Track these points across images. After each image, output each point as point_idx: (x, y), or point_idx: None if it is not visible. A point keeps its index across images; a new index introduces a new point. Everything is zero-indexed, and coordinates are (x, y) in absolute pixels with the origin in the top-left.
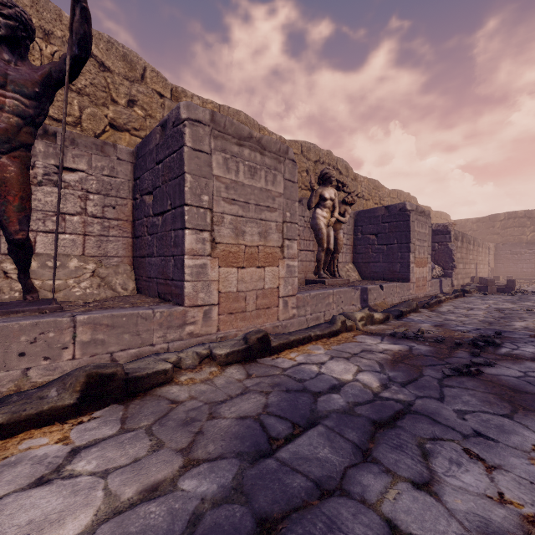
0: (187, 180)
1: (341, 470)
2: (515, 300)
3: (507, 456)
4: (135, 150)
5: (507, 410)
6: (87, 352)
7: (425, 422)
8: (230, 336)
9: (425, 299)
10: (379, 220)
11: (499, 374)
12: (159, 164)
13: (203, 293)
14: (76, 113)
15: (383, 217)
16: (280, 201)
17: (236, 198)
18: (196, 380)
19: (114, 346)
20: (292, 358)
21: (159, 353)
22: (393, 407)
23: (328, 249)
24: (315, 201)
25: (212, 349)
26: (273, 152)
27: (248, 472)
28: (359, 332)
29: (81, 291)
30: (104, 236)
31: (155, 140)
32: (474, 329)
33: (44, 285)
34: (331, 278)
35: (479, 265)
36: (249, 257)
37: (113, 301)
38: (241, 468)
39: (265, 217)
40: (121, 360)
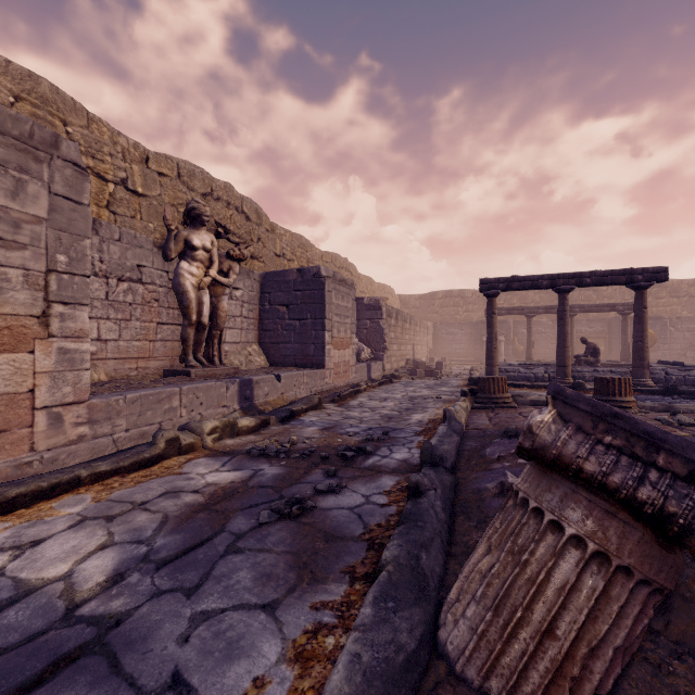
0: None
1: None
2: (435, 385)
3: None
4: None
5: (286, 588)
6: None
7: (86, 681)
8: None
9: (345, 389)
10: (290, 286)
11: (334, 506)
12: None
13: None
14: None
15: (295, 283)
16: (38, 232)
17: None
18: None
19: None
20: None
21: None
22: (62, 647)
23: (199, 323)
24: (177, 248)
25: None
26: (15, 137)
27: None
28: (205, 452)
29: None
30: None
31: None
32: (365, 430)
33: None
34: (207, 367)
35: (417, 346)
36: None
37: None
38: None
39: None
40: None
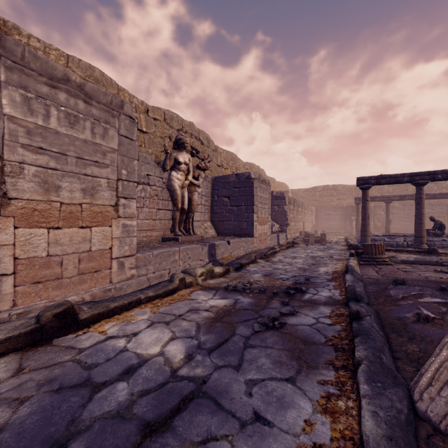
0: None
1: None
2: (324, 249)
3: None
4: None
5: (294, 370)
6: None
7: (206, 411)
8: (35, 310)
9: (265, 251)
10: (231, 185)
11: (298, 323)
12: None
13: None
14: None
15: (234, 183)
16: (113, 157)
17: (45, 147)
18: None
19: None
20: (104, 330)
21: None
22: (182, 391)
23: (182, 209)
24: (170, 163)
25: None
26: (104, 104)
27: None
28: (198, 287)
29: None
30: None
31: None
32: (292, 277)
33: None
34: (186, 235)
35: (305, 223)
36: (68, 216)
37: None
38: None
39: (92, 173)
40: None
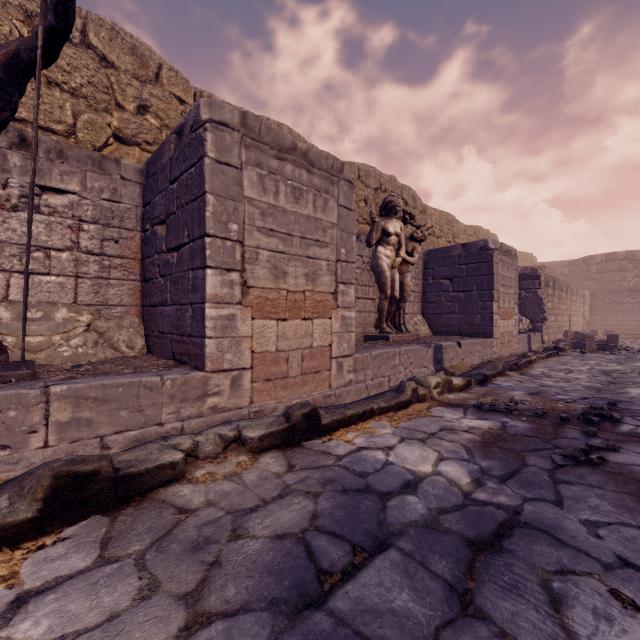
0: (209, 203)
1: (430, 632)
2: (621, 360)
3: None
4: (144, 168)
5: None
6: (66, 436)
7: (544, 542)
8: (267, 410)
9: (512, 359)
10: (454, 261)
11: (629, 462)
12: (173, 183)
13: (231, 354)
14: (69, 119)
15: (459, 258)
16: (333, 234)
17: (275, 228)
18: (217, 476)
19: (105, 427)
20: (349, 440)
21: (168, 436)
22: (494, 517)
23: (392, 297)
24: (376, 236)
25: (242, 430)
26: (324, 170)
27: (286, 639)
28: (435, 402)
29: (71, 350)
30: (104, 278)
31: (168, 153)
32: (580, 398)
33: (20, 343)
34: (396, 333)
35: (573, 317)
36: (292, 306)
37: (112, 364)
38: (274, 631)
39: (313, 254)
40: (116, 446)
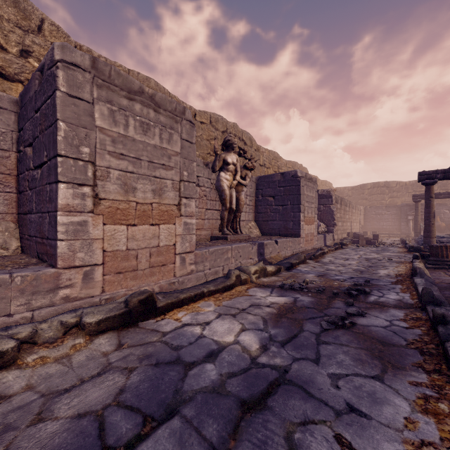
0: (61, 129)
1: None
2: (379, 251)
3: (381, 441)
4: (19, 99)
5: (378, 369)
6: None
7: (297, 397)
8: (118, 296)
9: (313, 251)
10: (276, 184)
11: (369, 324)
12: (37, 112)
13: (83, 253)
14: None
15: (279, 182)
16: (177, 160)
17: (125, 153)
18: (48, 359)
19: None
20: (178, 318)
21: (10, 326)
22: (267, 377)
23: (230, 208)
24: (219, 164)
25: (83, 317)
26: (169, 111)
27: None
28: (253, 284)
29: None
30: None
31: (34, 87)
32: (349, 278)
33: None
34: (234, 235)
35: (353, 223)
36: (142, 215)
37: None
38: None
39: (160, 175)
40: None
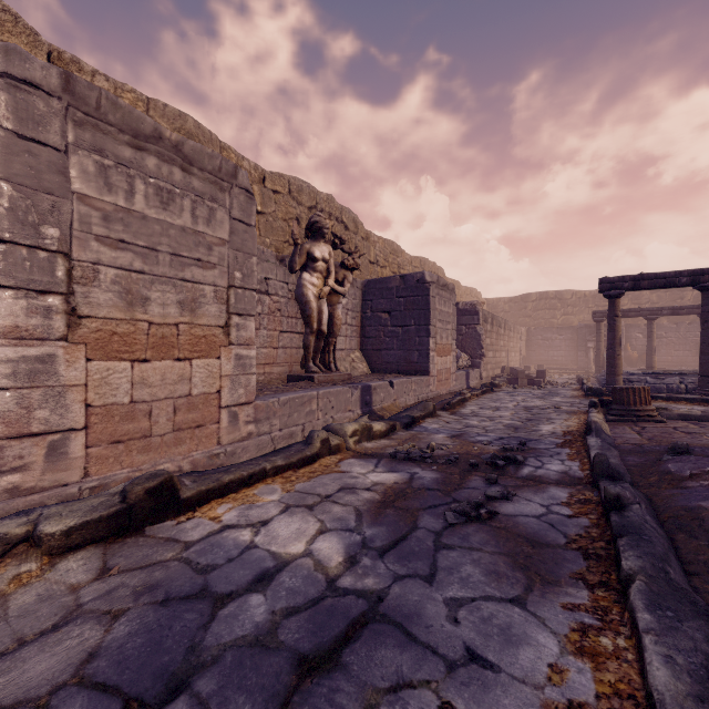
0: (3, 194)
1: None
2: (544, 395)
3: (510, 708)
4: None
5: (521, 586)
6: None
7: (391, 643)
8: (114, 482)
9: (448, 397)
10: (393, 293)
11: (517, 513)
12: None
13: (47, 410)
14: None
15: (398, 290)
16: (223, 253)
17: (128, 239)
18: None
19: None
20: (217, 516)
21: None
22: (349, 612)
23: (319, 331)
24: (301, 260)
25: (40, 523)
26: (209, 171)
27: None
28: (350, 453)
29: None
30: None
31: None
32: (497, 439)
33: None
34: (325, 373)
35: (510, 353)
36: (159, 343)
37: None
38: None
39: (192, 277)
40: None
